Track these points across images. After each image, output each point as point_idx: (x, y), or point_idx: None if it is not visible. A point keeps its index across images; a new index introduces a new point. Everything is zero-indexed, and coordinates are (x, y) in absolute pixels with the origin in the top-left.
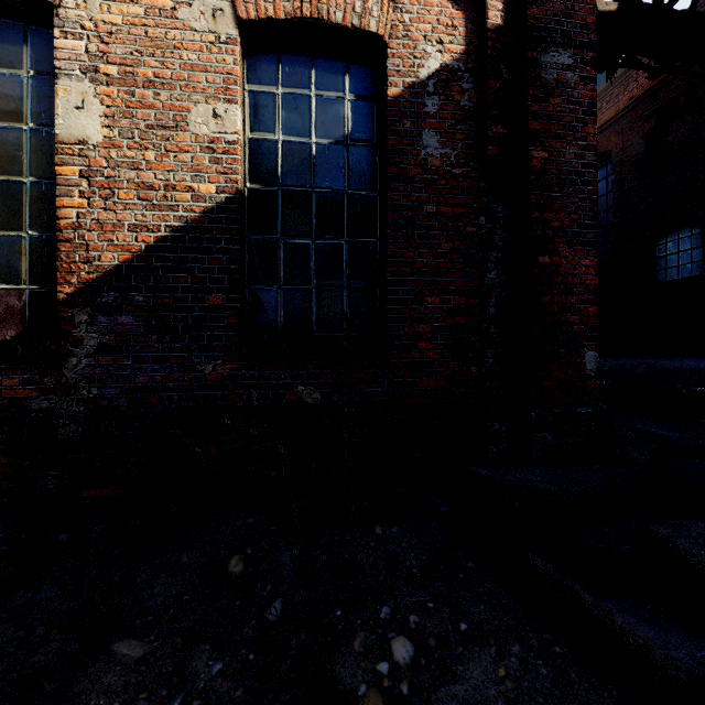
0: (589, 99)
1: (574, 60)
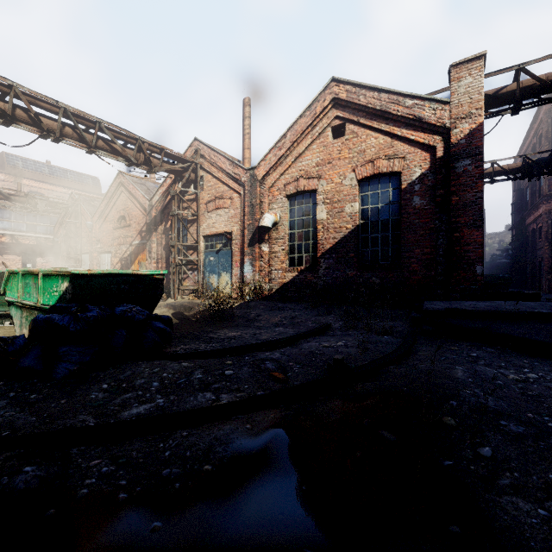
0: (479, 173)
1: (471, 161)
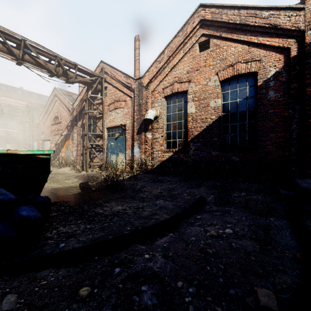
0: None
1: None
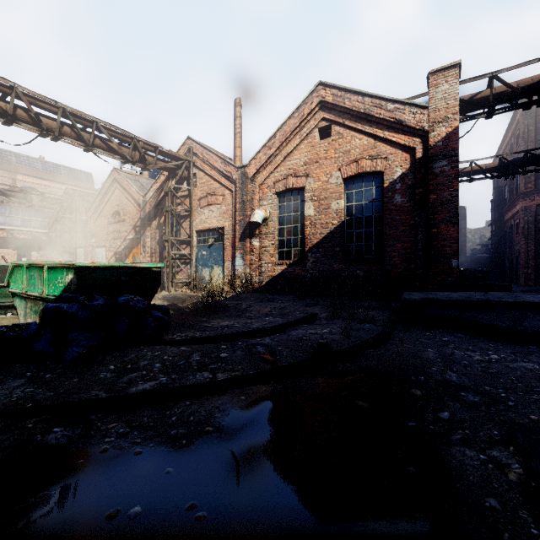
0: (455, 174)
1: (448, 162)
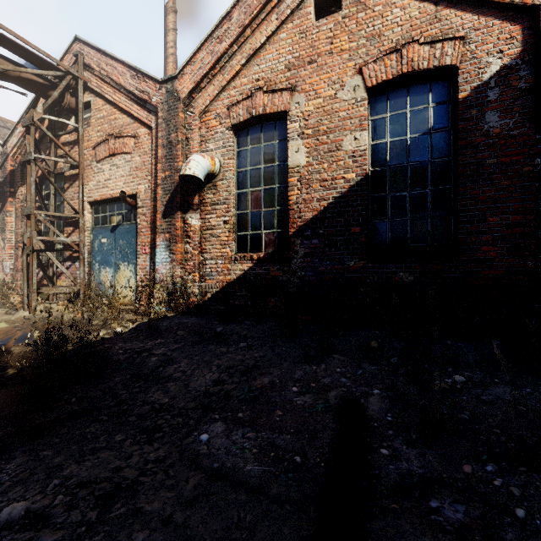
0: None
1: None
